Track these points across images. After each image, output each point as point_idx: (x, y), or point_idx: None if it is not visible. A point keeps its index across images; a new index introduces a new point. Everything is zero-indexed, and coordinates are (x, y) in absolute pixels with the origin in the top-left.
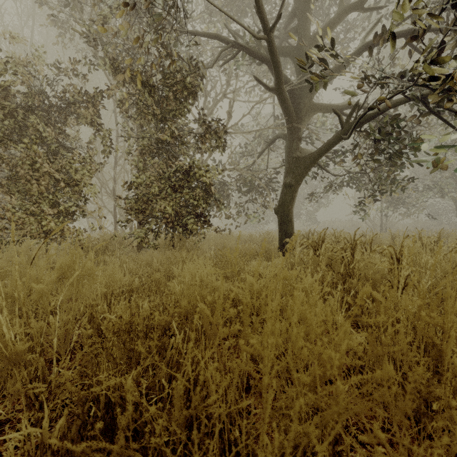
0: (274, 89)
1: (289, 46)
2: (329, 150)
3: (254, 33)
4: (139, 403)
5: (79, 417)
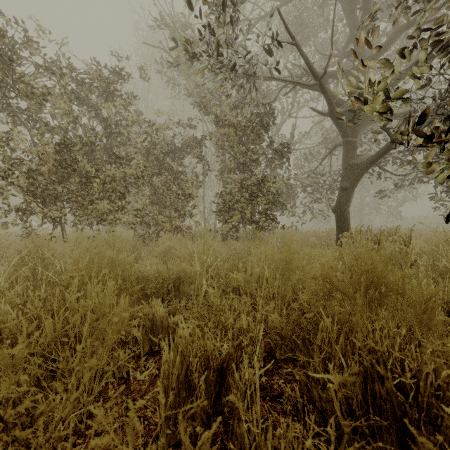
0: (328, 114)
1: (345, 70)
2: (381, 157)
3: (308, 83)
4: (244, 288)
5: (224, 291)
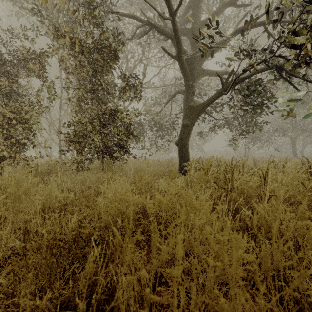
0: (176, 57)
1: (186, 28)
2: (213, 101)
3: (162, 14)
4: None
5: None
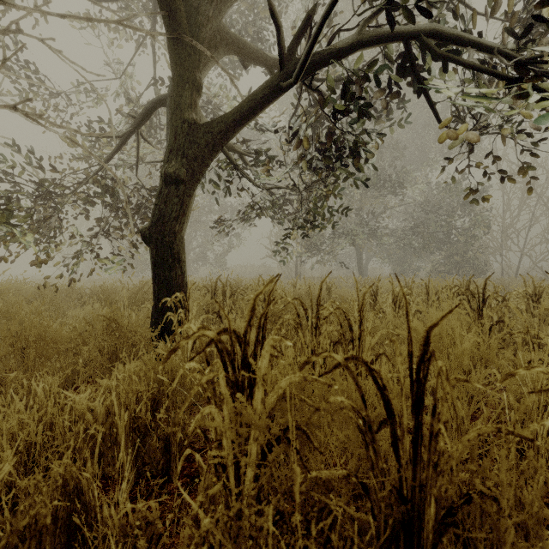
0: None
1: None
2: (256, 114)
3: None
4: None
5: None
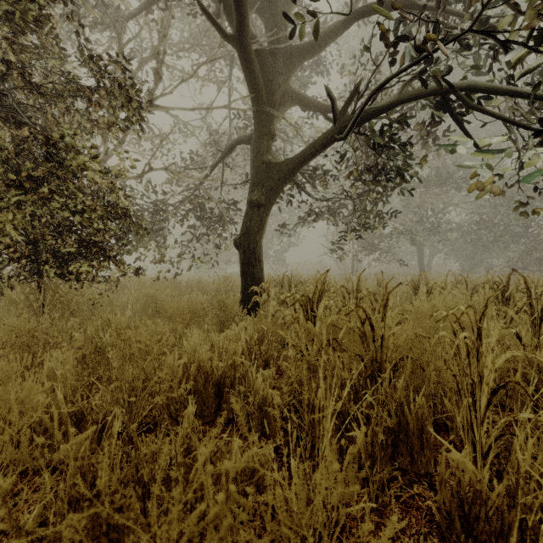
0: (233, 37)
1: None
2: (315, 154)
3: None
4: None
5: None
